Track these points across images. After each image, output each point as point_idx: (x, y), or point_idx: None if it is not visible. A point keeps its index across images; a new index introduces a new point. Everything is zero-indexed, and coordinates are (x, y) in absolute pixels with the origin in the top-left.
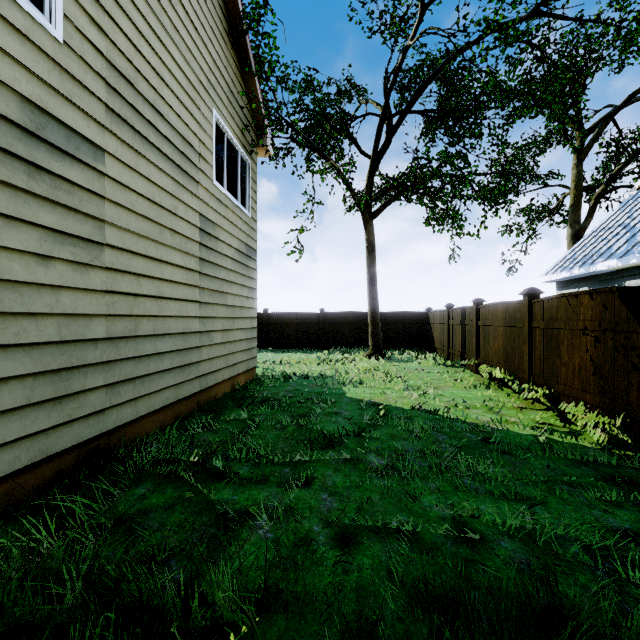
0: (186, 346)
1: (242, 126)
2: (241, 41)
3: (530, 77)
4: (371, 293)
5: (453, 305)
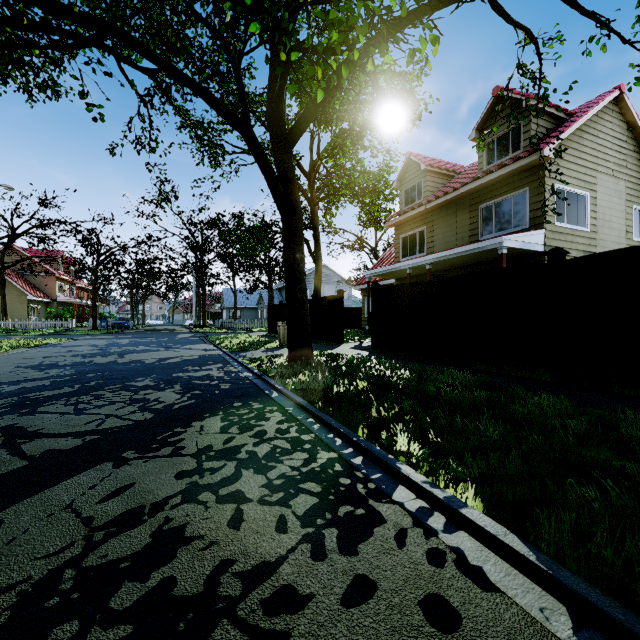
0: None
1: None
2: None
3: None
4: None
5: None
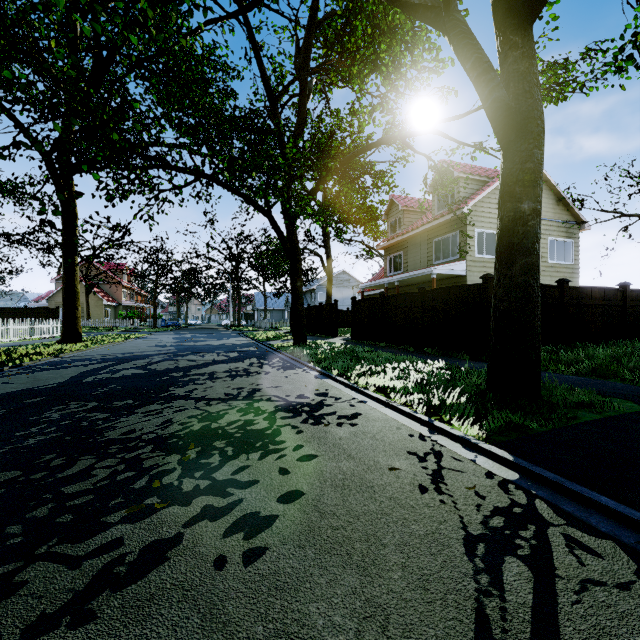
0: None
1: (566, 229)
2: (563, 200)
3: None
4: None
5: None
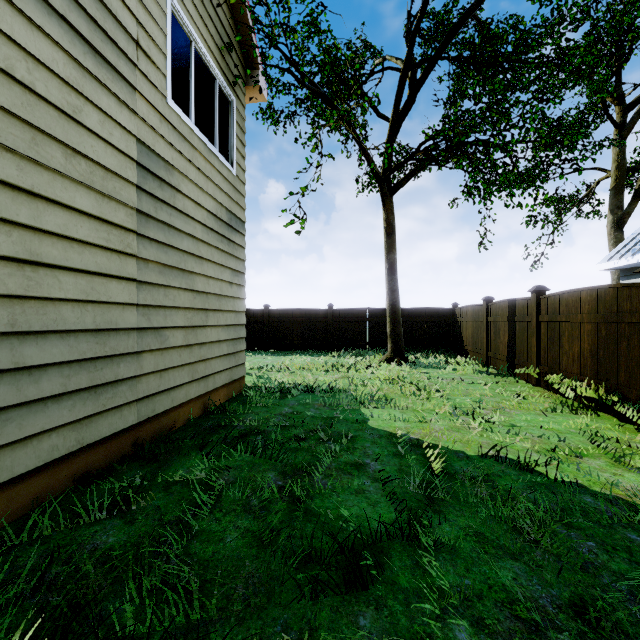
0: (104, 352)
1: (221, 45)
2: None
3: (596, 7)
4: (390, 284)
5: (493, 298)
